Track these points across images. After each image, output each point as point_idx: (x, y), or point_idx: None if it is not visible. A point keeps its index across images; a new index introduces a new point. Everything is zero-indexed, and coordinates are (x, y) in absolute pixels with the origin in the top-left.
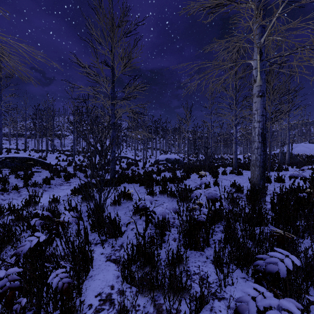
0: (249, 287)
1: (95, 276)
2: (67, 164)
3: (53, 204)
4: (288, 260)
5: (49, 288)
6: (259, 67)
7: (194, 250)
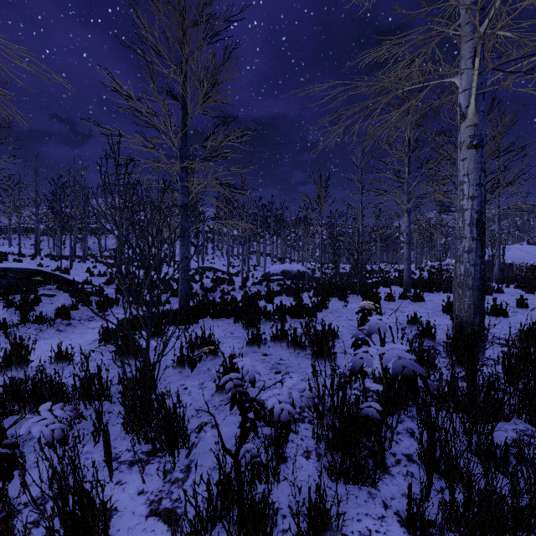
0: None
1: None
2: (105, 281)
3: (59, 363)
4: None
5: None
6: (475, 87)
7: (353, 485)
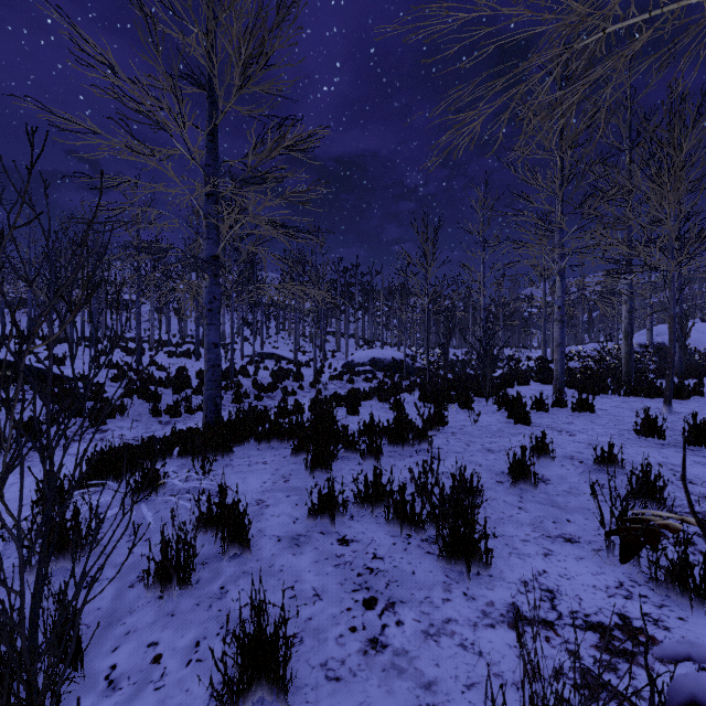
0: None
1: None
2: (111, 377)
3: None
4: None
5: None
6: None
7: None
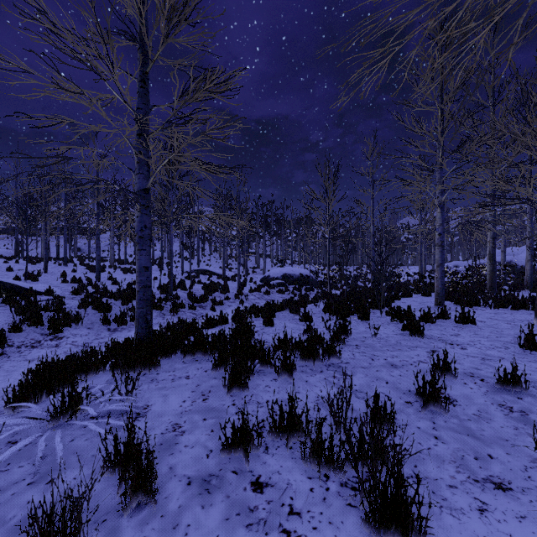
0: None
1: None
2: (72, 291)
3: None
4: None
5: None
6: None
7: None
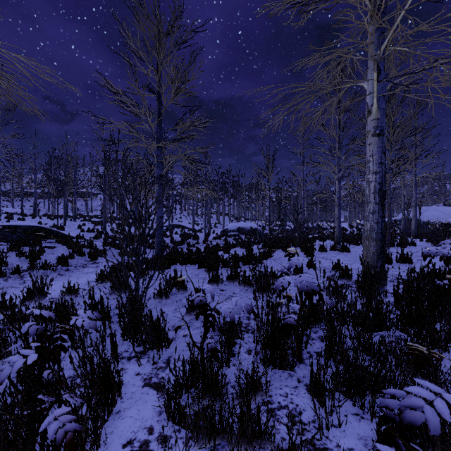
0: (366, 431)
1: (125, 412)
2: (94, 236)
3: (69, 296)
4: (441, 403)
5: (45, 437)
6: (376, 92)
7: (279, 369)
